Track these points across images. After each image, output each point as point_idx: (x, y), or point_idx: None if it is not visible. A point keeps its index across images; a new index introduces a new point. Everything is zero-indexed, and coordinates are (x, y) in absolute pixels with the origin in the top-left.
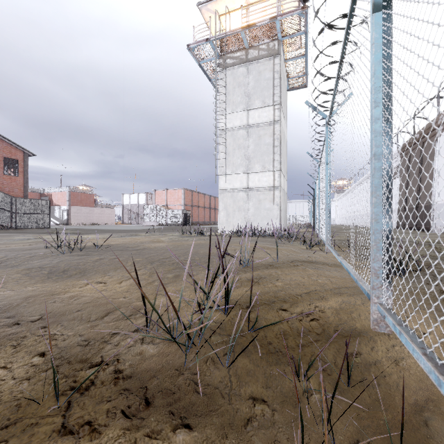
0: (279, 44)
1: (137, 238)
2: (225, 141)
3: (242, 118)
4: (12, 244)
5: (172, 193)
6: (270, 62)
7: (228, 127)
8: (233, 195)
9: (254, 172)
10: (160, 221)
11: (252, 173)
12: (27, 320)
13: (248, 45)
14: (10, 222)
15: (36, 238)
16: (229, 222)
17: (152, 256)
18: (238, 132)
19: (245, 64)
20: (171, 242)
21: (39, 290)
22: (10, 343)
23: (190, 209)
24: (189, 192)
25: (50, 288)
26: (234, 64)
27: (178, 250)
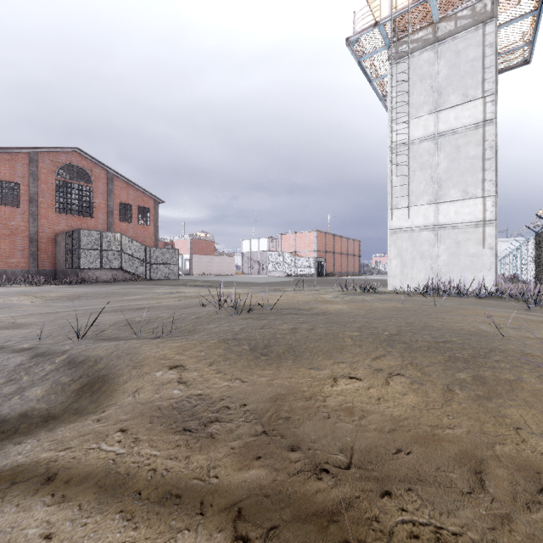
0: (493, 1)
1: (289, 295)
2: (408, 160)
3: (427, 125)
4: (161, 299)
5: (302, 236)
6: (476, 33)
7: (404, 140)
8: (412, 237)
9: (448, 201)
10: (288, 271)
11: (445, 202)
12: (330, 464)
13: (438, 17)
14: (145, 273)
15: (178, 291)
16: (406, 274)
17: (361, 328)
18: (421, 145)
19: (433, 45)
20: (349, 303)
21: (276, 385)
22: (367, 536)
23: (324, 256)
24: (322, 235)
25: (287, 382)
26: (414, 50)
27: (383, 318)
